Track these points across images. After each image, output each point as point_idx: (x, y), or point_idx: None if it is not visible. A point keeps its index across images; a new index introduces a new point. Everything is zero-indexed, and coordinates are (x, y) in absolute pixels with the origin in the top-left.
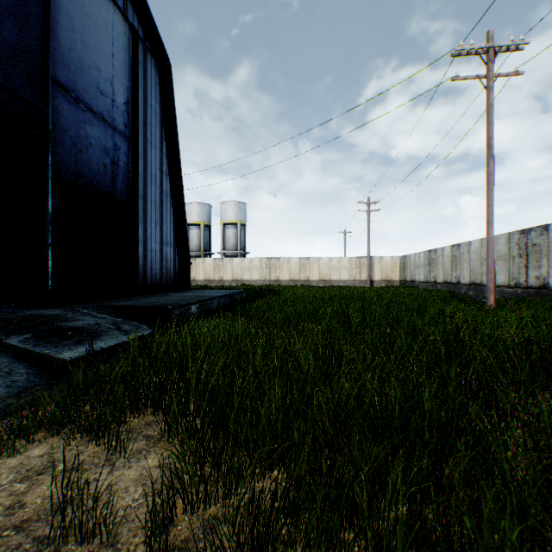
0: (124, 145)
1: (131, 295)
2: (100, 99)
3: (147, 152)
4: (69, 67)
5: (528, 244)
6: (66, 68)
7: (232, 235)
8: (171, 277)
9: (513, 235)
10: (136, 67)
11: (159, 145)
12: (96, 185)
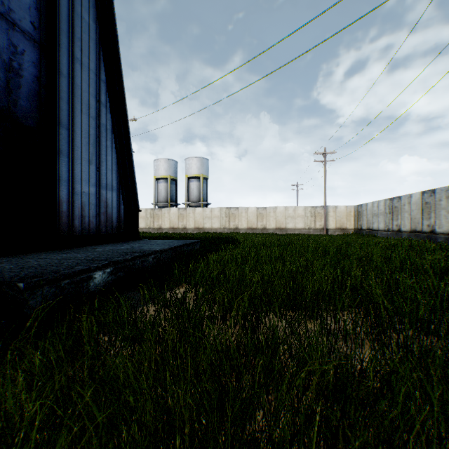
0: (32, 51)
1: (40, 249)
2: None
3: (75, 72)
4: None
5: None
6: None
7: (195, 187)
8: (113, 225)
9: None
10: None
11: (94, 69)
12: None
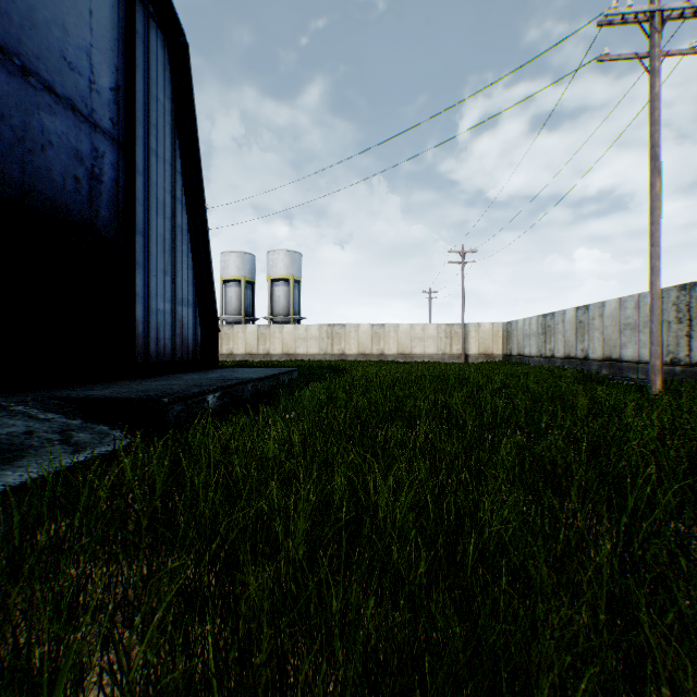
0: (111, 152)
1: (121, 377)
2: (68, 76)
3: (151, 166)
4: (9, 16)
5: (692, 304)
6: (3, 16)
7: (282, 294)
8: (189, 350)
9: (669, 293)
10: (131, 37)
11: (170, 158)
12: (60, 207)
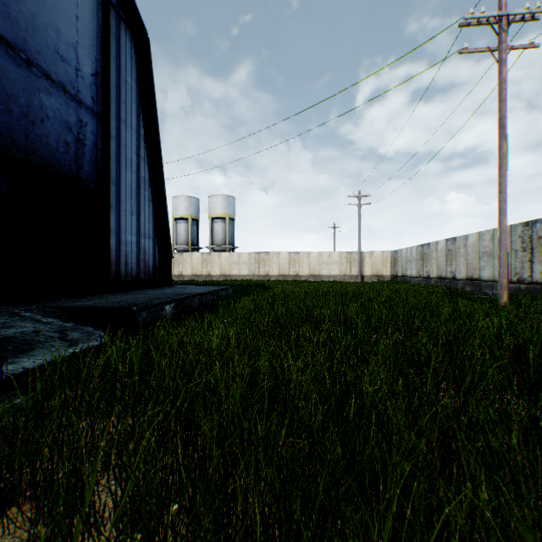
0: (92, 122)
1: (100, 292)
2: (60, 66)
3: (121, 133)
4: (17, 22)
5: (533, 237)
6: (14, 22)
7: (220, 229)
8: (150, 272)
9: (516, 228)
10: (107, 35)
11: (135, 126)
12: (54, 164)
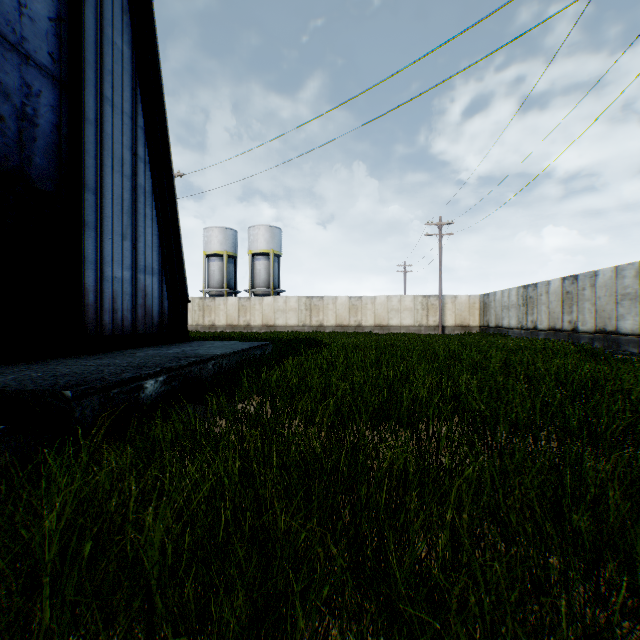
0: (50, 91)
1: (61, 354)
2: None
3: (105, 117)
4: None
5: None
6: None
7: (263, 268)
8: (154, 322)
9: None
10: None
11: (129, 111)
12: None
